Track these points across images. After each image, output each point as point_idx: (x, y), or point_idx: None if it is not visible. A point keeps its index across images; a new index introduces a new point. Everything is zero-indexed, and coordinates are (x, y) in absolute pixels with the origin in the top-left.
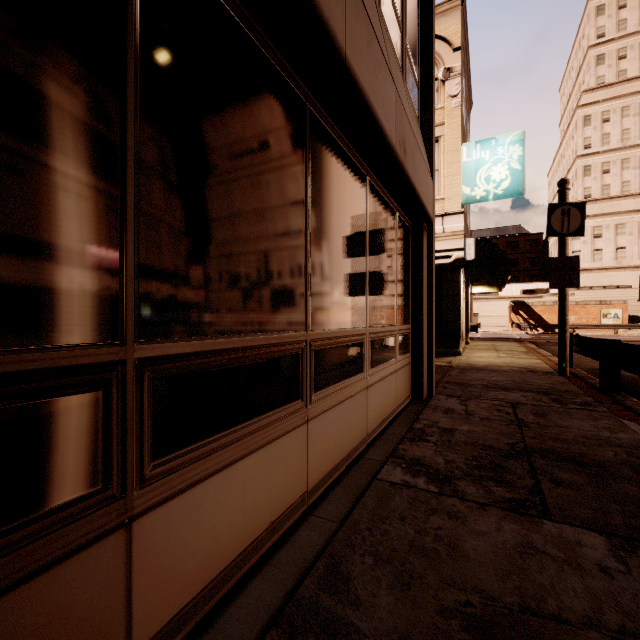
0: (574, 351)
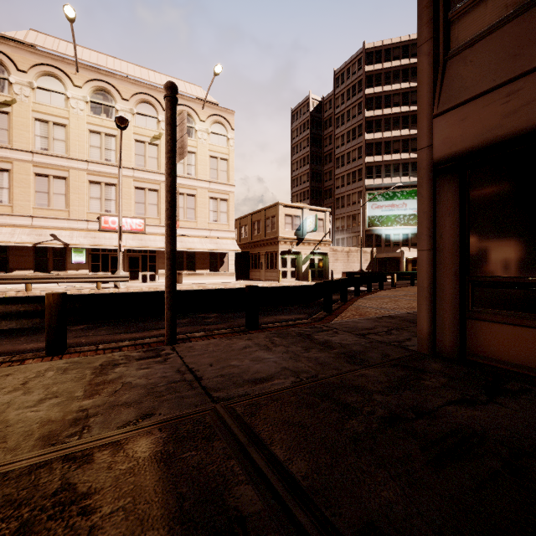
0: (67, 322)
